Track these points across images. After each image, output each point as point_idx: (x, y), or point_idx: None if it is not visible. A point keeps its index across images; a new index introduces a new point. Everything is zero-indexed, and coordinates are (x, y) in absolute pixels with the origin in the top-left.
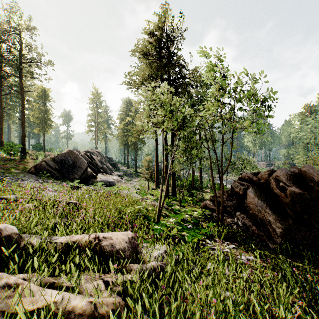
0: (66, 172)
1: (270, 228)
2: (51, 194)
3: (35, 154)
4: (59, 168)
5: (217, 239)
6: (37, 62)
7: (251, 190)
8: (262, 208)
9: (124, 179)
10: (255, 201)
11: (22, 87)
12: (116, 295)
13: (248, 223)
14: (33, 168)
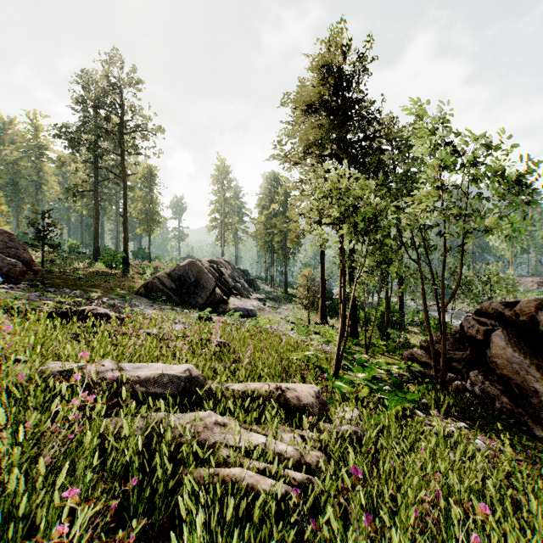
0: (186, 294)
1: (537, 403)
2: (179, 327)
3: (139, 266)
4: (177, 288)
5: (435, 412)
6: (143, 130)
7: (500, 334)
8: (521, 367)
9: (268, 305)
10: (507, 353)
11: (123, 169)
12: (316, 450)
13: (494, 391)
14: (142, 287)
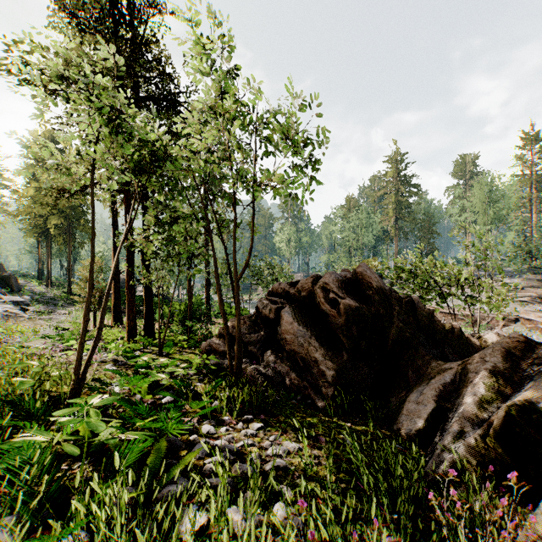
0: None
1: (318, 372)
2: None
3: None
4: None
5: (226, 417)
6: None
7: (288, 310)
8: (306, 339)
9: (32, 310)
10: (294, 328)
11: None
12: None
13: (284, 369)
14: None
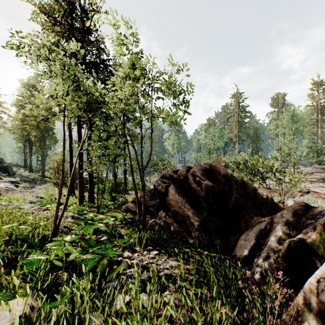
0: None
1: (189, 223)
2: None
3: None
4: None
5: (138, 248)
6: None
7: (173, 187)
8: (182, 204)
9: (21, 186)
10: (176, 197)
11: None
12: None
13: (170, 221)
14: None
